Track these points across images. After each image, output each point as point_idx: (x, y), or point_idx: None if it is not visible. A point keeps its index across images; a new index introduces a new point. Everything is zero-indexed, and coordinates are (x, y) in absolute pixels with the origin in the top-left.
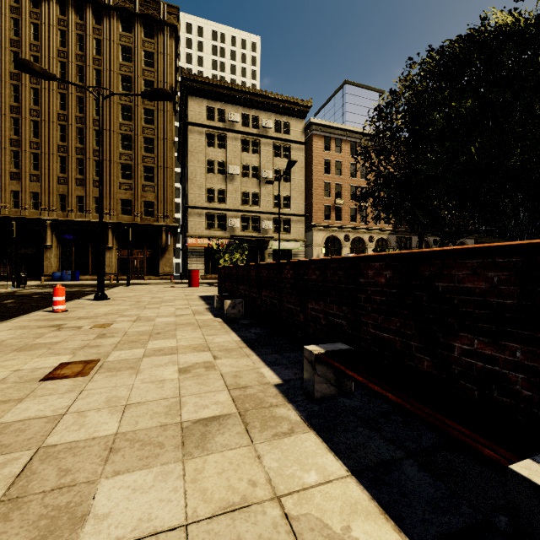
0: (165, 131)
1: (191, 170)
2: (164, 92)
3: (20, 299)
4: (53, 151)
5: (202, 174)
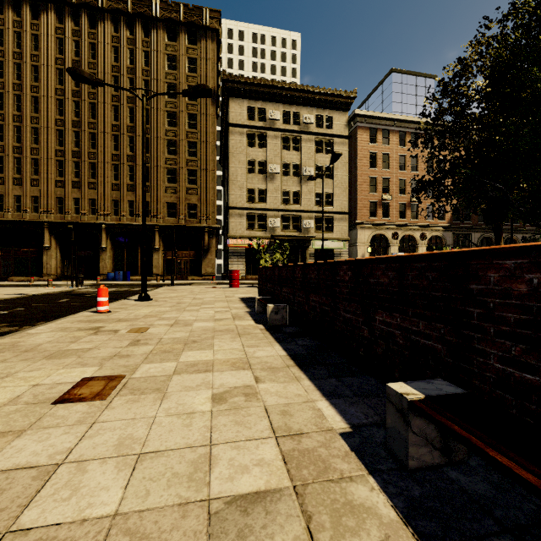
0: (208, 134)
1: (232, 171)
2: (204, 88)
3: (74, 299)
4: (108, 160)
5: (242, 174)
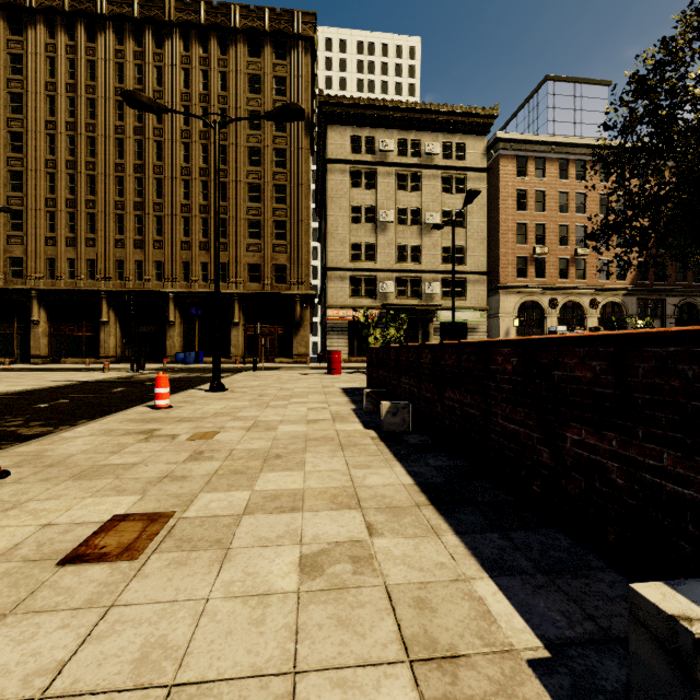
0: (300, 174)
1: (331, 220)
2: (294, 108)
3: (131, 388)
4: (176, 212)
5: (344, 225)
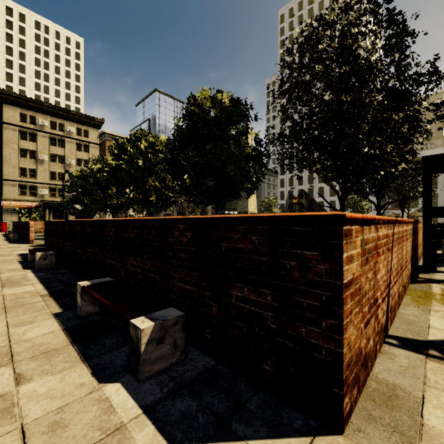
0: None
1: (6, 154)
2: None
3: None
4: None
5: (15, 157)
